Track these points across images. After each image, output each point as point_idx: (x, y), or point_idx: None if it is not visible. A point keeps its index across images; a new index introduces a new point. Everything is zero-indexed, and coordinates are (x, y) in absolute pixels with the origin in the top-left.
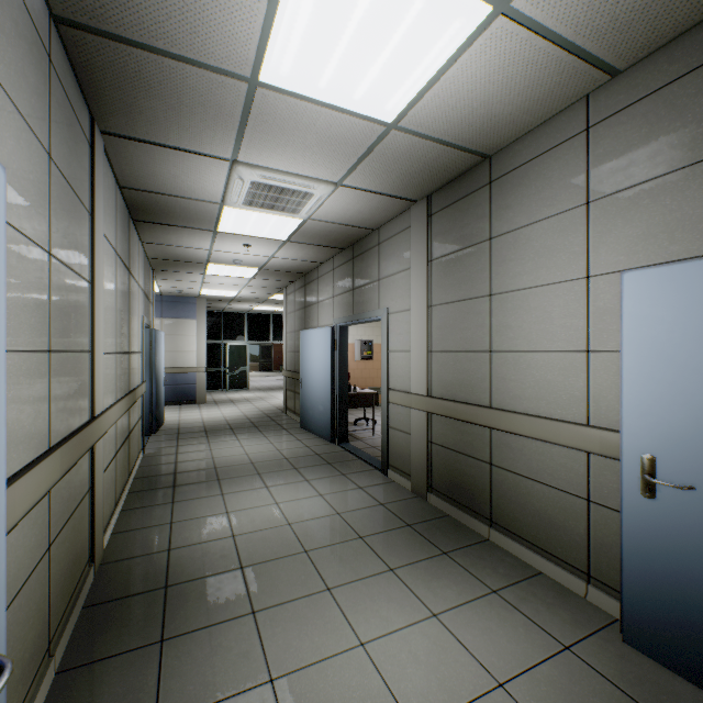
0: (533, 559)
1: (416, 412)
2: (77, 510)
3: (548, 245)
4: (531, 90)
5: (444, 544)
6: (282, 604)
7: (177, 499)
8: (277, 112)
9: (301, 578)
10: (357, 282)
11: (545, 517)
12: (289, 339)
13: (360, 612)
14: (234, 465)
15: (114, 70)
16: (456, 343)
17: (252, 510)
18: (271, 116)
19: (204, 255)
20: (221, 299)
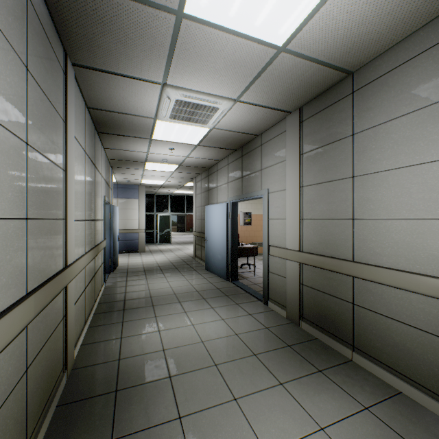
0: (392, 380)
1: (290, 262)
2: (52, 335)
3: (407, 135)
4: (399, 9)
5: (318, 363)
6: (201, 411)
7: (125, 319)
8: (196, 41)
9: (214, 388)
10: (245, 172)
11: (403, 349)
12: (197, 211)
13: (262, 422)
14: (163, 295)
15: (78, 9)
16: (323, 213)
17: (175, 329)
18: (192, 45)
19: (144, 156)
20: (154, 186)
